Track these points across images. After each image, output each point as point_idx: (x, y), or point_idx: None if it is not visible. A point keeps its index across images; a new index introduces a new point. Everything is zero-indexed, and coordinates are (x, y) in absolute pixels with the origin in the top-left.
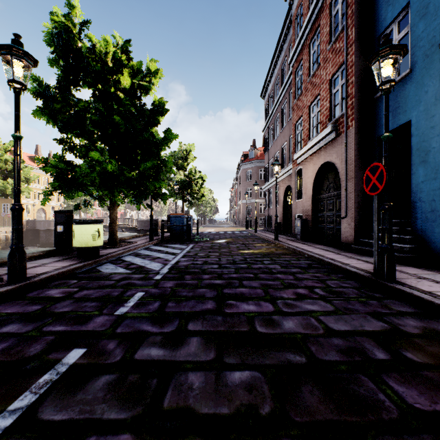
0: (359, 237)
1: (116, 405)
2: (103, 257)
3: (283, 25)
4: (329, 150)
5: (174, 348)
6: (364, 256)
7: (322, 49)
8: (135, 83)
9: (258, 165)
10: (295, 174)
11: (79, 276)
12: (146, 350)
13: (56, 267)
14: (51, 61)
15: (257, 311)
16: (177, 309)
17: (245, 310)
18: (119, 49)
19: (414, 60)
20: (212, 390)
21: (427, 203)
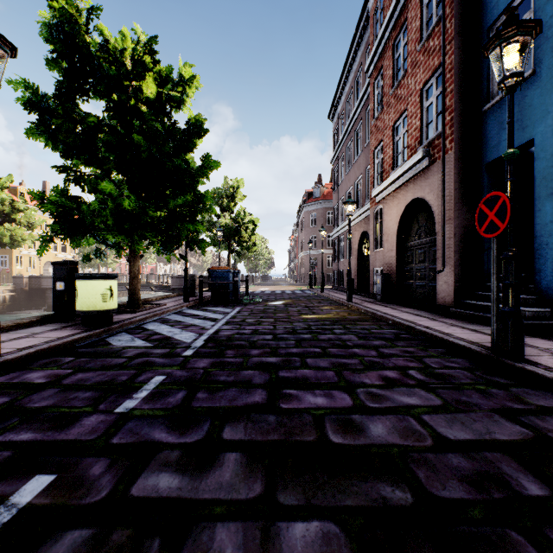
0: (461, 297)
1: None
2: (117, 324)
3: (358, 23)
4: (420, 183)
5: (198, 475)
6: (470, 323)
7: (410, 50)
8: (163, 93)
9: (325, 206)
10: (373, 216)
11: (78, 352)
12: (152, 477)
13: (48, 339)
14: (49, 62)
15: (328, 406)
16: (210, 403)
17: (310, 404)
18: (142, 48)
19: (540, 56)
20: None
21: None
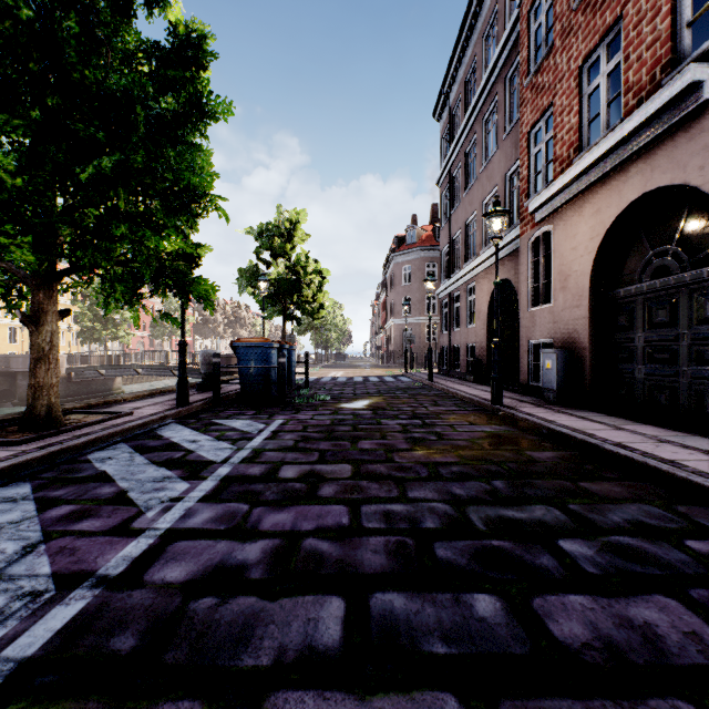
0: None
1: None
2: None
3: None
4: (669, 154)
5: None
6: None
7: None
8: None
9: (424, 256)
10: (527, 248)
11: None
12: None
13: None
14: None
15: None
16: None
17: None
18: None
19: None
20: None
21: None
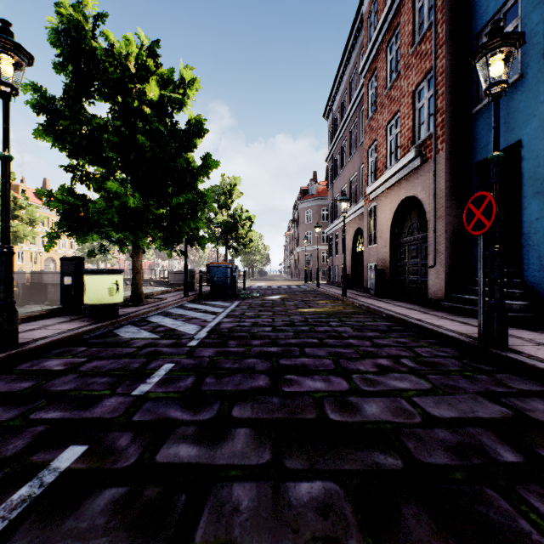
0: (451, 292)
1: (123, 539)
2: (123, 317)
3: (352, 25)
4: (412, 182)
5: (213, 445)
6: (460, 316)
7: (403, 53)
8: (165, 95)
9: (320, 203)
10: (367, 213)
11: (89, 342)
12: (173, 447)
13: (59, 330)
14: (57, 66)
15: (326, 389)
16: (218, 387)
17: (310, 388)
18: (145, 52)
19: (526, 61)
20: (269, 513)
21: (543, 246)
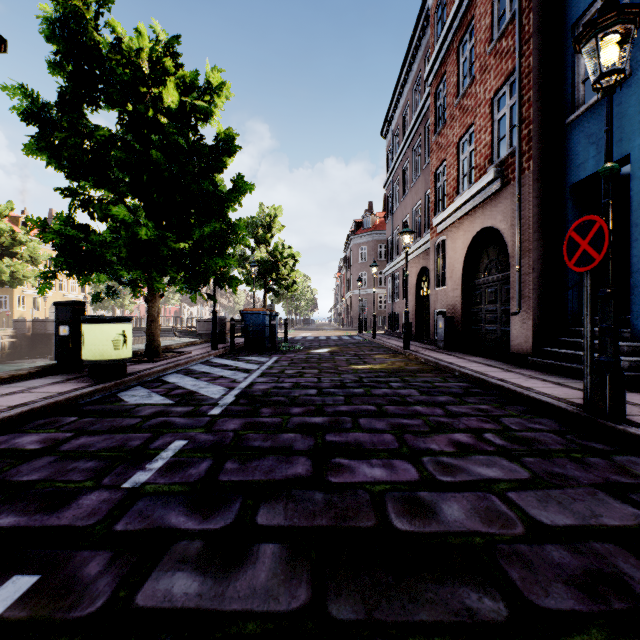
0: (540, 344)
1: None
2: (131, 376)
3: (416, 23)
4: (490, 209)
5: (224, 575)
6: (552, 375)
7: (479, 52)
8: (187, 103)
9: (377, 238)
10: (434, 248)
11: (83, 410)
12: (164, 579)
13: (47, 394)
14: (52, 65)
15: (388, 479)
16: (241, 476)
17: (365, 478)
18: (163, 49)
19: (637, 55)
20: None
21: None
